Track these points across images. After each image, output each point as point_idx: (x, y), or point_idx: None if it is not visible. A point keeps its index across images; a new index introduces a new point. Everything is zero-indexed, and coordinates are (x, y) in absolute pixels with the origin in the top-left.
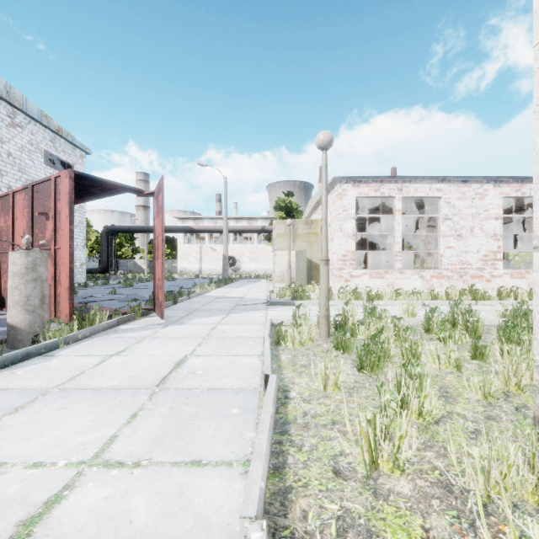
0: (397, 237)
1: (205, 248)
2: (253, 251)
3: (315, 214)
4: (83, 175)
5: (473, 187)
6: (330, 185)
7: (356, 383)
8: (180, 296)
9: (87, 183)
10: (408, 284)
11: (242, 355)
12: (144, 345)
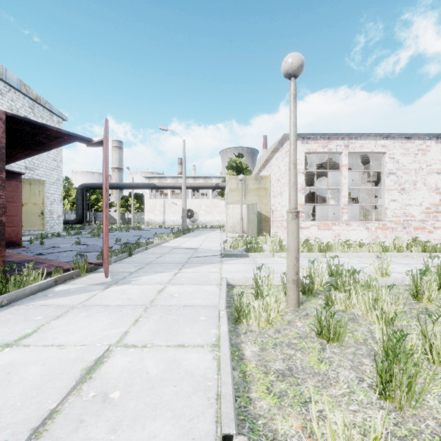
0: (344, 190)
1: (167, 202)
2: (209, 205)
3: (264, 171)
4: (18, 118)
5: (416, 143)
6: (280, 143)
7: (392, 439)
8: (137, 247)
9: (27, 129)
10: (354, 235)
11: (188, 346)
12: (64, 322)
